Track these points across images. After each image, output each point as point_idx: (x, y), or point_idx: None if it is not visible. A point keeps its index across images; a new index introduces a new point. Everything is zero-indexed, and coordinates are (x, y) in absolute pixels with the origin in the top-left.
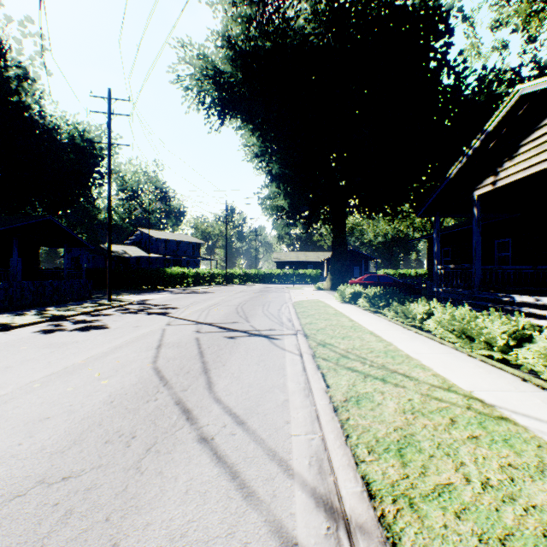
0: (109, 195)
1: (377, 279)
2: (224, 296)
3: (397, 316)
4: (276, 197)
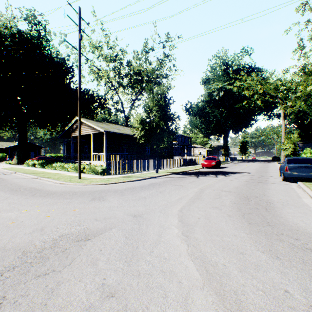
0: None
1: (44, 158)
2: None
3: (49, 168)
4: None
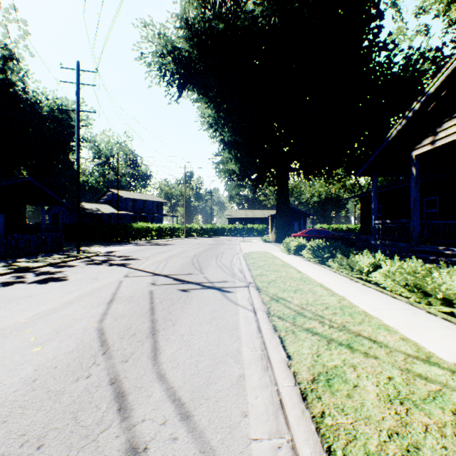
0: (78, 157)
1: (317, 232)
2: (182, 247)
3: (342, 268)
4: (228, 162)
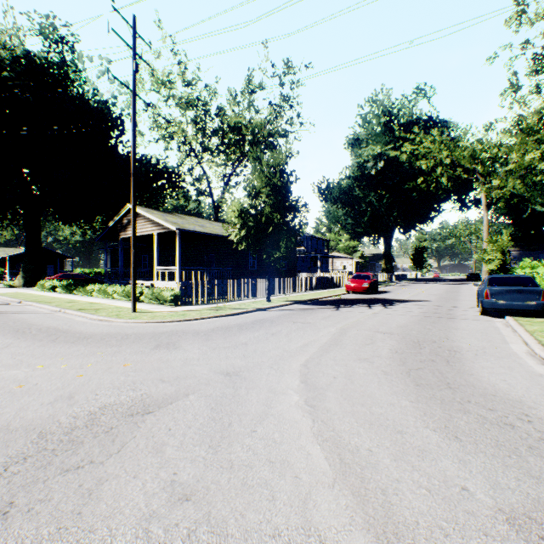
0: None
1: (72, 276)
2: None
3: (81, 293)
4: None
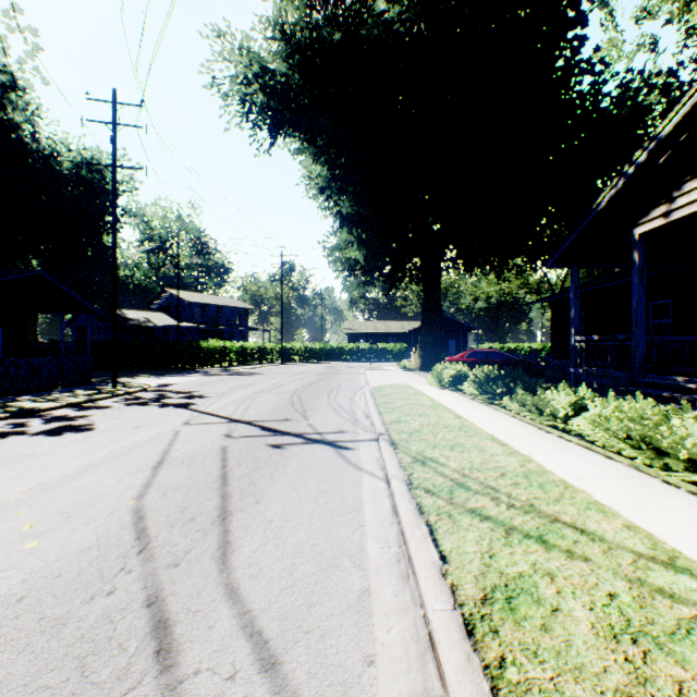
0: (114, 238)
1: (484, 355)
2: (276, 378)
3: (525, 410)
4: (348, 247)
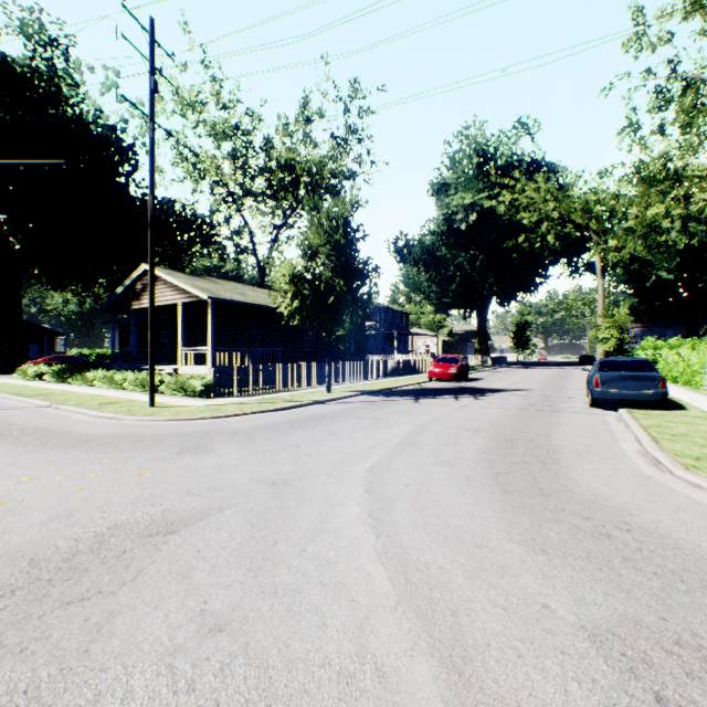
0: None
1: (66, 359)
2: None
3: (79, 382)
4: None
